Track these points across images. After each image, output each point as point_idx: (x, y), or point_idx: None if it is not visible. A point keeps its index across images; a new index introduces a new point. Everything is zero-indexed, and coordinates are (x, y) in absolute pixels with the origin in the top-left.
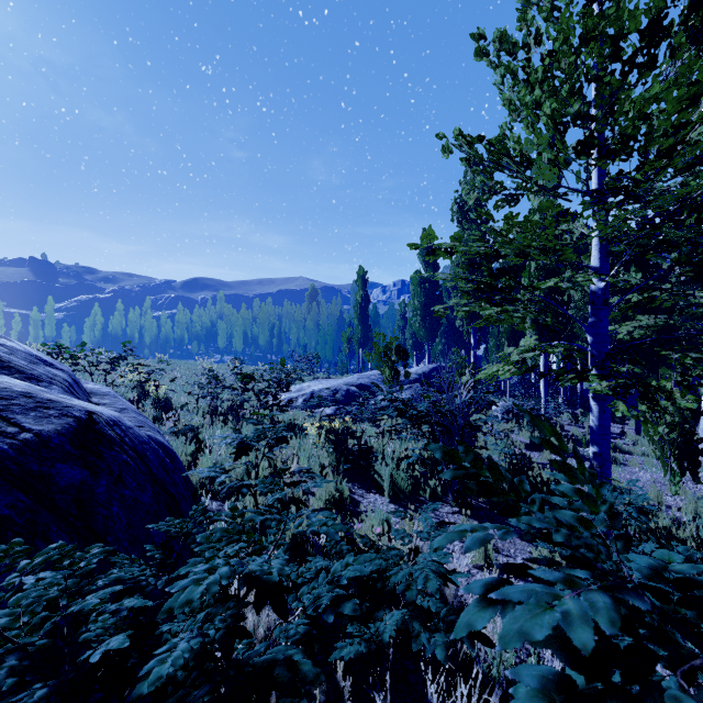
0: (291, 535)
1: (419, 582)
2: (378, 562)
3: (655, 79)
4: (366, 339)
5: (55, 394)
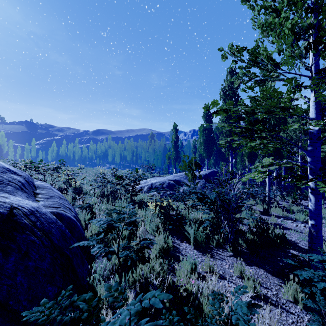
0: (139, 282)
1: None
2: None
3: None
4: (177, 157)
5: None
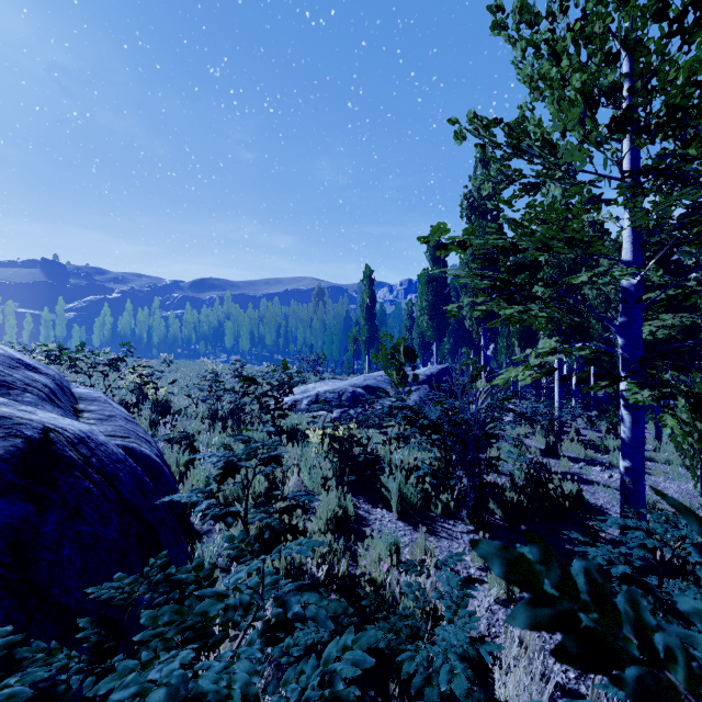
0: (285, 570)
1: (442, 679)
2: (386, 637)
3: (699, 47)
4: (372, 339)
5: (15, 407)
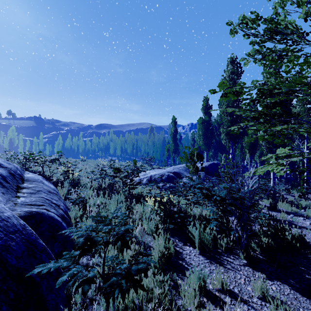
0: None
1: None
2: None
3: None
4: (176, 150)
5: None
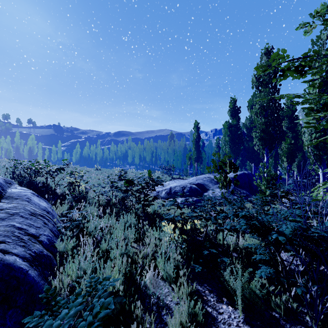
0: None
1: None
2: None
3: None
4: (198, 158)
5: None
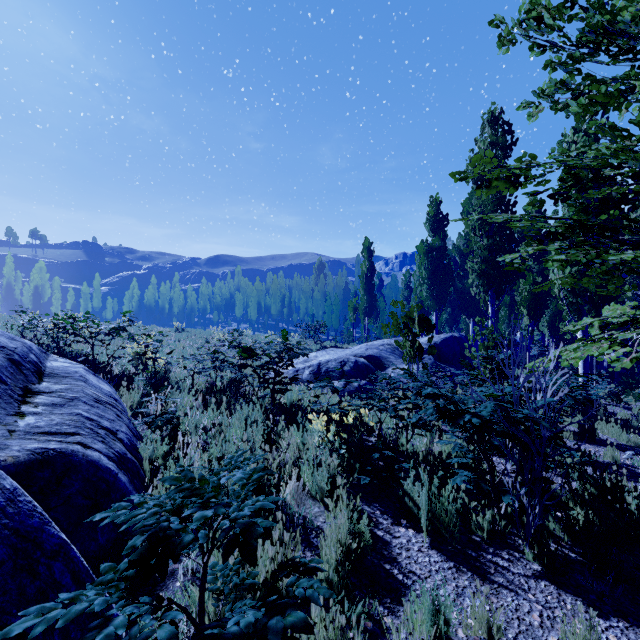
0: None
1: None
2: None
3: None
4: (371, 309)
5: None
